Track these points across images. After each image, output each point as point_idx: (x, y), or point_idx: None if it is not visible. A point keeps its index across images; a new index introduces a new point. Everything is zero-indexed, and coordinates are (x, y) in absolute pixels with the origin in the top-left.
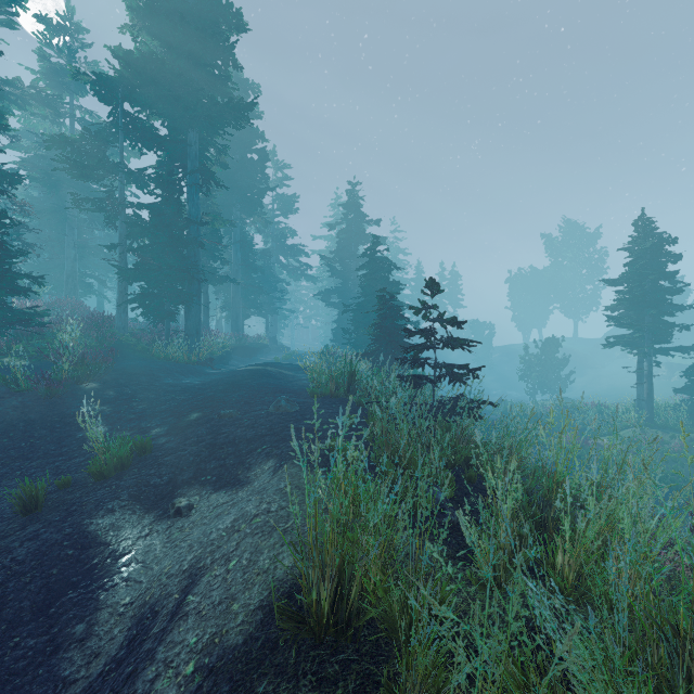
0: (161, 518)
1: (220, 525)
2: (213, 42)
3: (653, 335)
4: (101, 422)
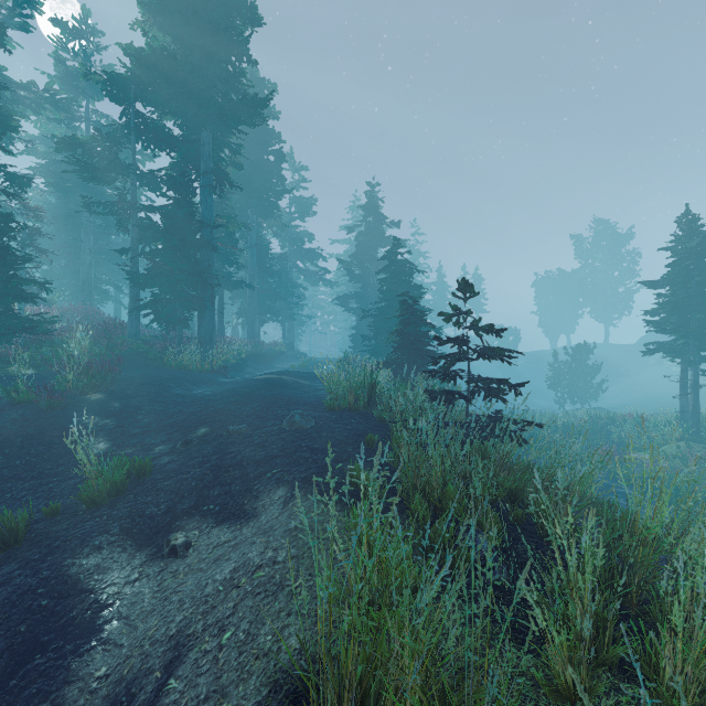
0: (153, 558)
1: (217, 575)
2: (226, 37)
3: (699, 342)
4: (103, 437)
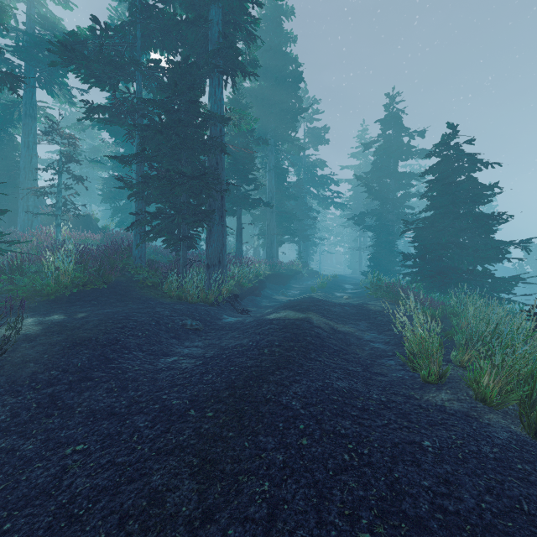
0: None
1: None
2: None
3: None
4: None
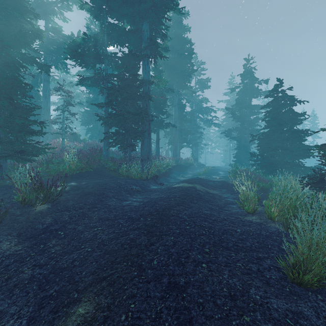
0: None
1: None
2: None
3: None
4: None
